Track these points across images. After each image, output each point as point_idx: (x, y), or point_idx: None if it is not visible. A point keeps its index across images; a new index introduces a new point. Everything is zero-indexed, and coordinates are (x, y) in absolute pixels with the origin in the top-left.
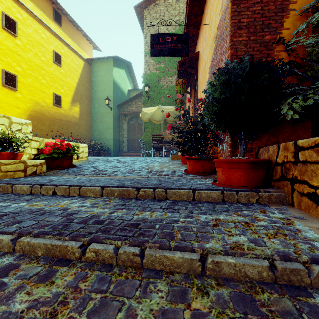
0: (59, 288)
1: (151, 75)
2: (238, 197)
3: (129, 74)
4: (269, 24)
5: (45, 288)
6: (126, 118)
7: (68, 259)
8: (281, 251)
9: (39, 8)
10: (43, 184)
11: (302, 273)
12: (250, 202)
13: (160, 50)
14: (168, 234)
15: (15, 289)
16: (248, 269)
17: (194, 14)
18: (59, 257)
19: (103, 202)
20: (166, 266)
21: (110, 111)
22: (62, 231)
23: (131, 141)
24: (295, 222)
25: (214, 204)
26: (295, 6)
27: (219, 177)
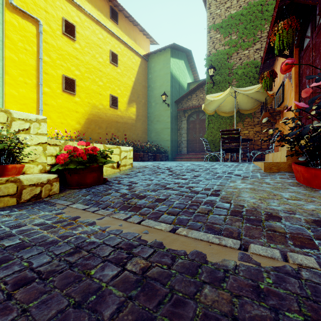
0: None
1: (217, 53)
2: None
3: (189, 65)
4: None
5: None
6: (185, 115)
7: None
8: None
9: (96, 8)
10: None
11: None
12: None
13: None
14: None
15: None
16: None
17: None
18: None
19: None
20: None
21: (167, 108)
22: None
23: (191, 142)
24: None
25: None
26: None
27: None
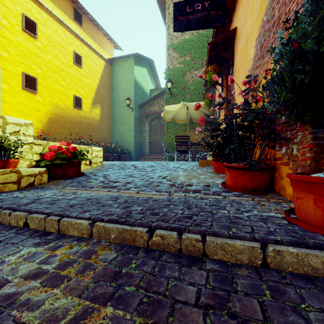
0: None
1: (174, 69)
2: None
3: (152, 73)
4: None
5: None
6: (148, 119)
7: None
8: None
9: (59, 8)
10: (14, 209)
11: None
12: None
13: (187, 22)
14: None
15: None
16: None
17: None
18: None
19: (84, 257)
20: None
21: (131, 112)
22: None
23: (153, 144)
24: None
25: None
26: None
27: (305, 209)
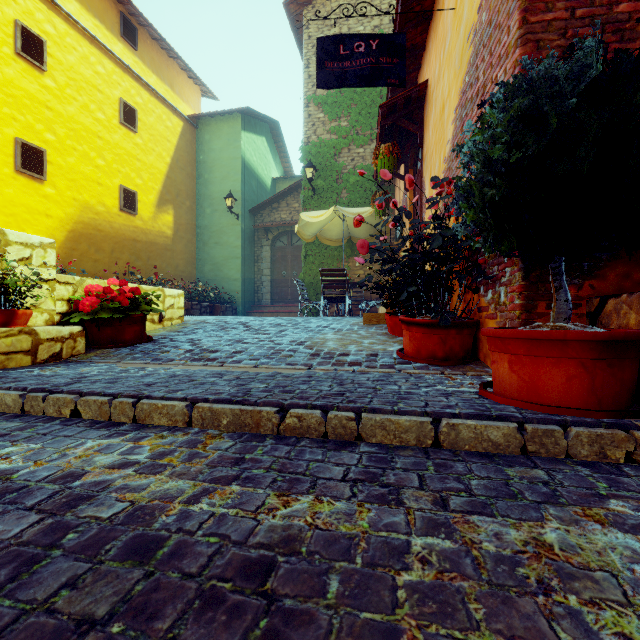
0: None
1: (319, 143)
2: (568, 443)
3: (276, 146)
4: None
5: None
6: (268, 237)
7: None
8: None
9: (91, 12)
10: (51, 390)
11: None
12: (609, 459)
13: (340, 72)
14: None
15: None
16: None
17: None
18: None
19: (186, 447)
20: None
21: (235, 222)
22: None
23: (278, 284)
24: None
25: (499, 465)
26: None
27: (500, 376)
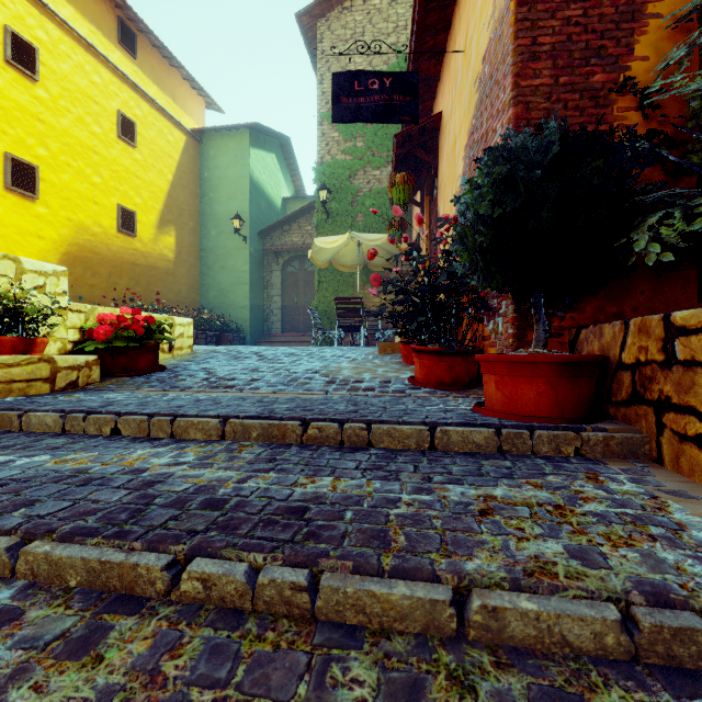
0: (113, 676)
1: (334, 164)
2: (533, 443)
3: (286, 163)
4: (602, 47)
5: (79, 674)
6: (279, 261)
7: (138, 596)
8: (648, 581)
9: (87, 17)
10: (89, 411)
11: (701, 639)
12: (563, 454)
13: (355, 108)
14: (376, 535)
15: (6, 678)
16: (571, 628)
17: (431, 28)
18: (118, 591)
19: (225, 452)
20: (371, 618)
21: (243, 245)
22: (127, 527)
23: (290, 312)
24: (671, 503)
25: (478, 459)
26: (662, 6)
27: (489, 395)
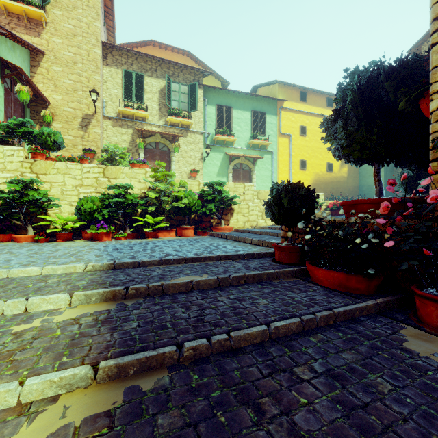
0: None
1: None
2: None
3: None
4: None
5: None
6: None
7: None
8: None
9: (318, 106)
10: None
11: None
12: None
13: None
14: None
15: None
16: None
17: None
18: None
19: None
20: None
21: None
22: None
23: None
24: None
25: None
26: None
27: None
